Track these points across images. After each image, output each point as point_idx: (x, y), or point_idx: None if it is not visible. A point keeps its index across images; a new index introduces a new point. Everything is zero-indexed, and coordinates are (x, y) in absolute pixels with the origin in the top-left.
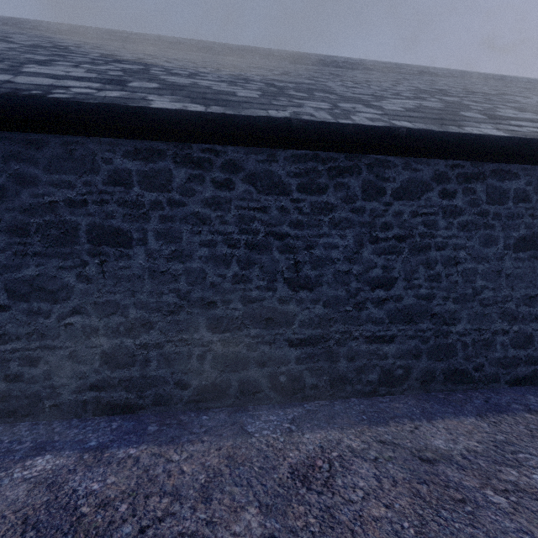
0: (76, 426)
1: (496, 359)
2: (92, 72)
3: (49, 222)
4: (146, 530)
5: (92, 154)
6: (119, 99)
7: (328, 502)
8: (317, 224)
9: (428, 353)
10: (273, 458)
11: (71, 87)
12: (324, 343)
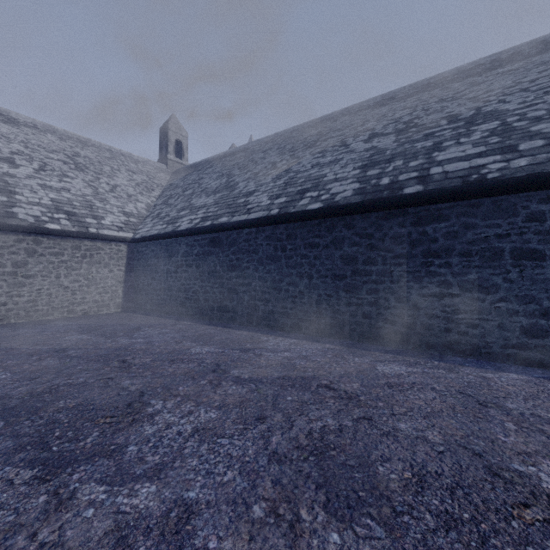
0: (508, 366)
1: None
2: (478, 146)
3: (483, 248)
4: None
5: (514, 205)
6: (534, 167)
7: None
8: None
9: None
10: None
11: (484, 164)
12: None
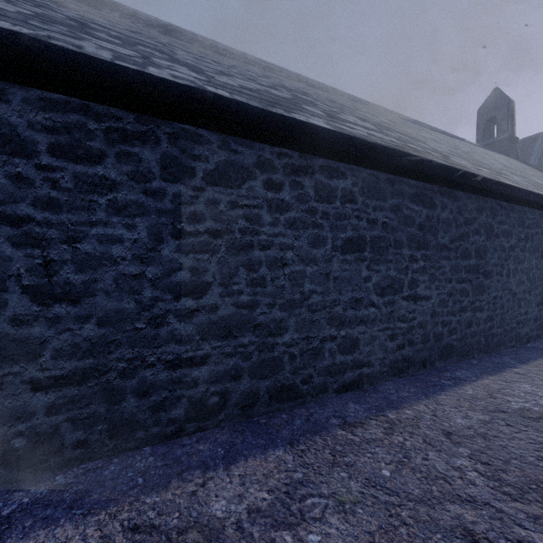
0: None
1: (324, 368)
2: None
3: None
4: None
5: None
6: None
7: None
8: (86, 206)
9: (250, 371)
10: None
11: None
12: (100, 377)
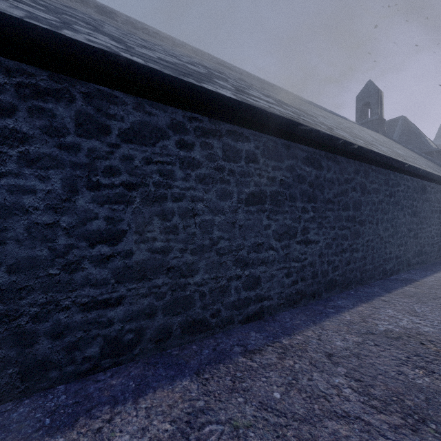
0: None
1: (231, 303)
2: None
3: None
4: None
5: None
6: None
7: None
8: None
9: (164, 309)
10: None
11: None
12: (10, 323)
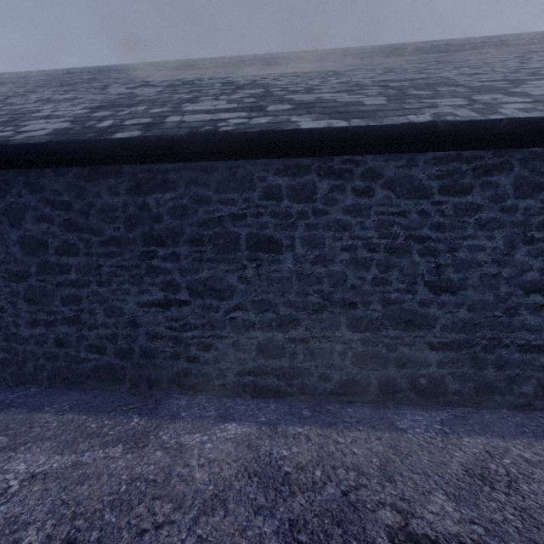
0: (241, 403)
1: None
2: (232, 103)
3: (217, 233)
4: (347, 493)
5: (250, 174)
6: (271, 125)
7: (520, 503)
8: (460, 225)
9: None
10: (439, 455)
11: (227, 119)
12: (469, 348)
